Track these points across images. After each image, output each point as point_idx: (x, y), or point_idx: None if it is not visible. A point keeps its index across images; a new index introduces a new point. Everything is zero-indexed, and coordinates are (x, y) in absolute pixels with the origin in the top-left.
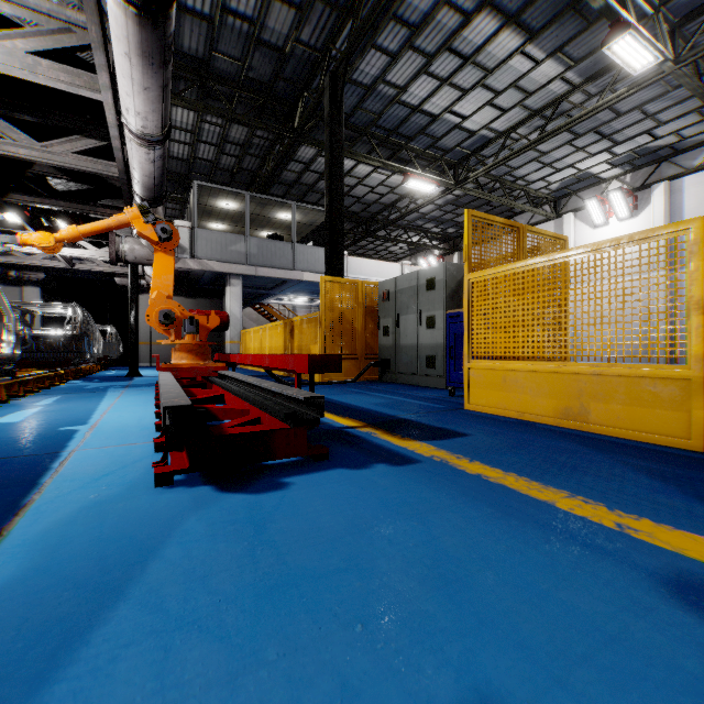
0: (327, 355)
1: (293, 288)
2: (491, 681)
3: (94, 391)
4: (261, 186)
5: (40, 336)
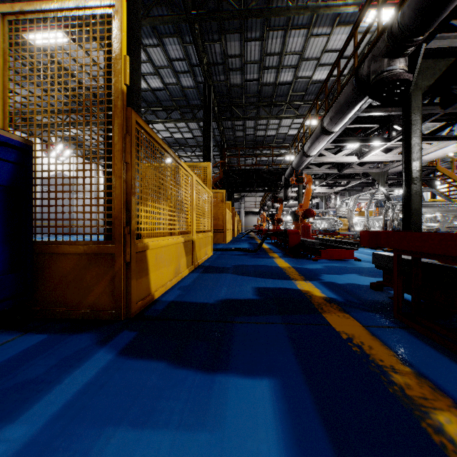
0: None
1: None
2: (344, 266)
3: None
4: None
5: None
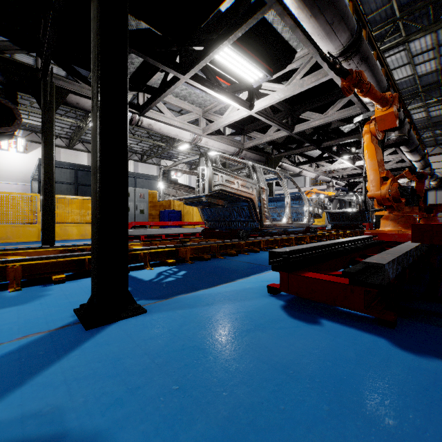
0: None
1: None
2: None
3: None
4: None
5: None
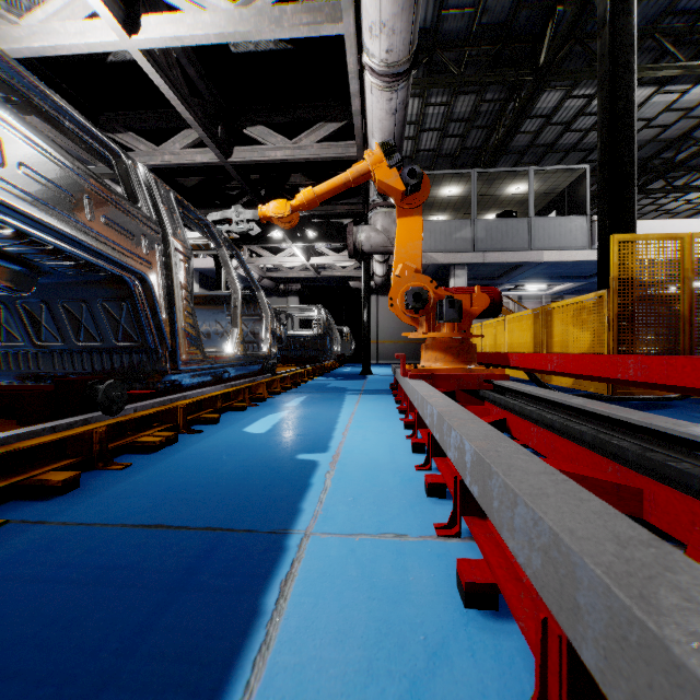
0: None
1: (525, 274)
2: None
3: (334, 390)
4: (487, 161)
5: (295, 335)
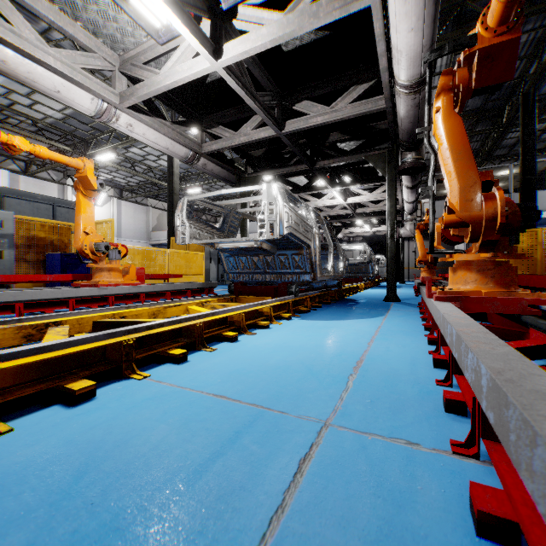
0: None
1: None
2: None
3: None
4: (482, 159)
5: None
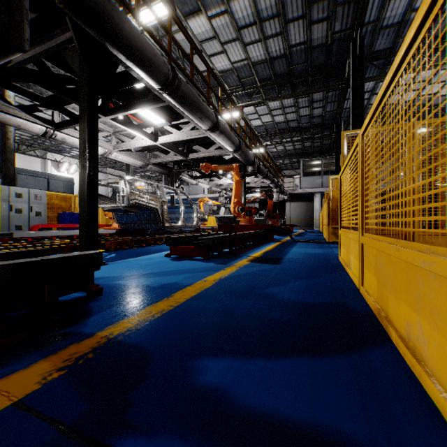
0: (283, 224)
1: None
2: None
3: None
4: (331, 151)
5: (257, 219)
